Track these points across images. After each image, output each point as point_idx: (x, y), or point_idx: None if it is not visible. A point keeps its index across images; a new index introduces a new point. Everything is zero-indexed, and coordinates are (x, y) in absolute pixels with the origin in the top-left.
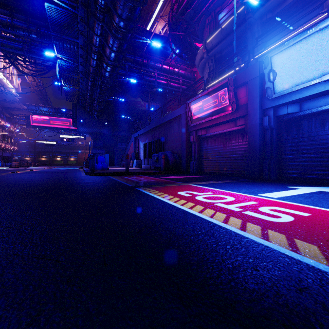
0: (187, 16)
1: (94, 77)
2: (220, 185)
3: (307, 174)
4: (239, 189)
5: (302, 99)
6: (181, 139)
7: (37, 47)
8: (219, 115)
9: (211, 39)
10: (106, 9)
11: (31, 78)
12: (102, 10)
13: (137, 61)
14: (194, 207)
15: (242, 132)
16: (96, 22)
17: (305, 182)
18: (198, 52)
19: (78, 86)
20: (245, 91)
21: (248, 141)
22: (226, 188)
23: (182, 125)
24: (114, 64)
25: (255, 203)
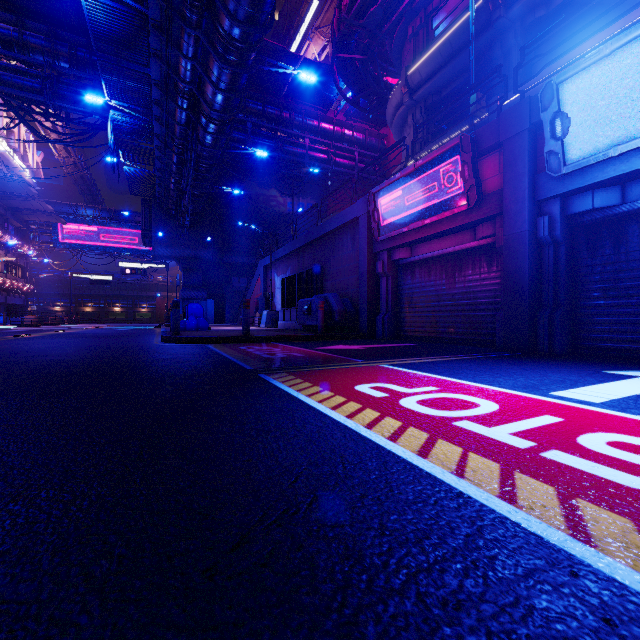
0: (369, 21)
1: (183, 145)
2: (449, 366)
3: (639, 342)
4: (496, 377)
5: (629, 176)
6: (359, 267)
7: (70, 86)
8: (440, 217)
9: (419, 66)
10: (204, 1)
11: (63, 151)
12: (196, 2)
13: (270, 116)
14: (403, 434)
15: (489, 253)
16: (185, 29)
17: (635, 360)
18: (391, 94)
19: (153, 165)
20: (496, 163)
21: (504, 269)
22: (465, 375)
23: (360, 239)
24: (223, 117)
25: (559, 422)
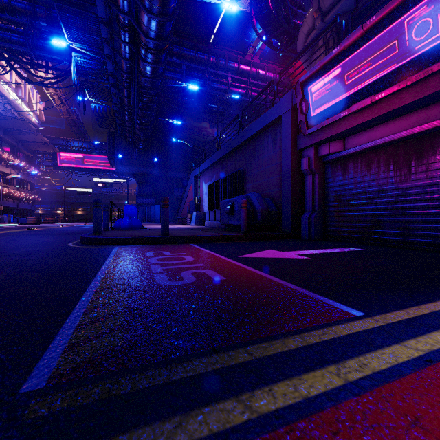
0: None
1: (130, 80)
2: None
3: None
4: None
5: None
6: (282, 166)
7: (48, 41)
8: (404, 84)
9: None
10: None
11: (59, 102)
12: None
13: (200, 60)
14: None
15: None
16: None
17: None
18: (303, 22)
19: (112, 101)
20: None
21: None
22: None
23: (283, 137)
24: (157, 45)
25: None
